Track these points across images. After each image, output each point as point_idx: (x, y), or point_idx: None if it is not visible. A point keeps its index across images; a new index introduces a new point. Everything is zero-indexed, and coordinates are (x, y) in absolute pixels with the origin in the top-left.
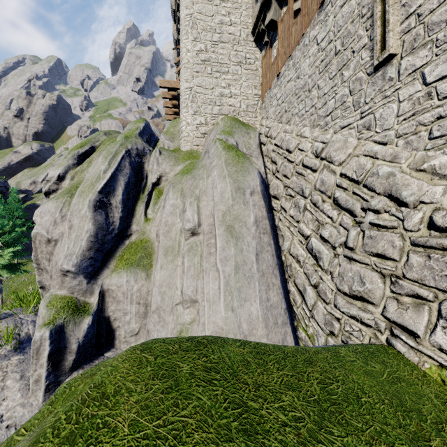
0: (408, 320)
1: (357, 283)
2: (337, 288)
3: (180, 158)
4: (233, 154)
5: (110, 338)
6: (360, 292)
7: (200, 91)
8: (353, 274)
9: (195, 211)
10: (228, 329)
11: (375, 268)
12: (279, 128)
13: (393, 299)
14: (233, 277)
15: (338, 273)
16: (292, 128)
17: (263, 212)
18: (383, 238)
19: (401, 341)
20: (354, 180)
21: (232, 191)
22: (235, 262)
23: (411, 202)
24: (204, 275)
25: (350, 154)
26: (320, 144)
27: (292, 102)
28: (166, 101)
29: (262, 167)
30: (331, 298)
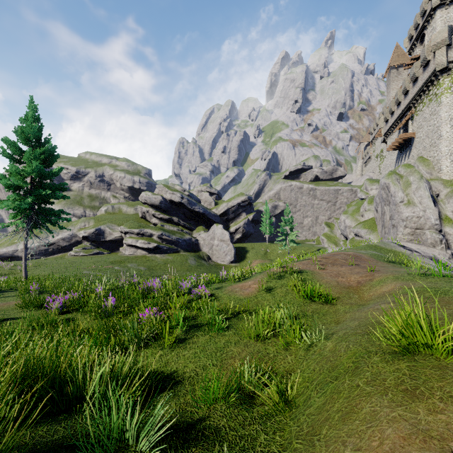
0: None
1: None
2: None
3: (445, 183)
4: None
5: (447, 245)
6: None
7: None
8: None
9: None
10: None
11: None
12: None
13: None
14: None
15: None
16: None
17: None
18: None
19: None
20: None
21: None
22: None
23: None
24: None
25: None
26: None
27: None
28: (394, 142)
29: None
30: None
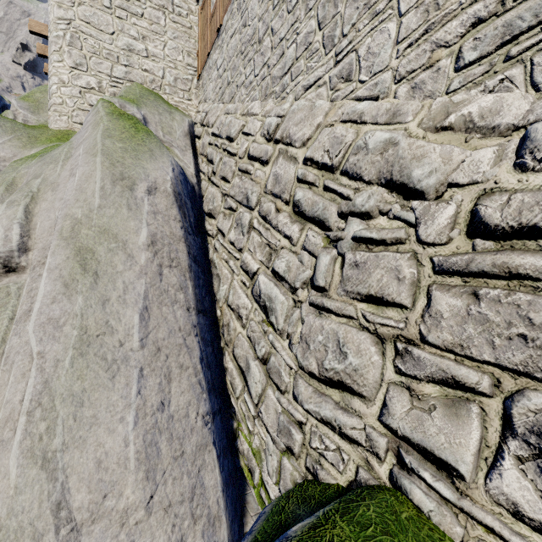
0: (437, 436)
1: (333, 354)
2: (299, 365)
3: (42, 138)
4: (127, 124)
5: None
6: (337, 373)
7: (87, 30)
8: (325, 337)
9: (15, 219)
10: (17, 525)
11: (365, 324)
12: (219, 109)
13: (402, 389)
14: (67, 368)
15: (300, 336)
16: (236, 105)
17: (175, 229)
18: (380, 264)
19: (421, 483)
20: (326, 166)
21: (104, 179)
22: (79, 329)
23: (430, 188)
24: (2, 367)
25: (320, 125)
26: (274, 118)
27: (237, 66)
28: None
29: (190, 167)
30: (289, 383)
